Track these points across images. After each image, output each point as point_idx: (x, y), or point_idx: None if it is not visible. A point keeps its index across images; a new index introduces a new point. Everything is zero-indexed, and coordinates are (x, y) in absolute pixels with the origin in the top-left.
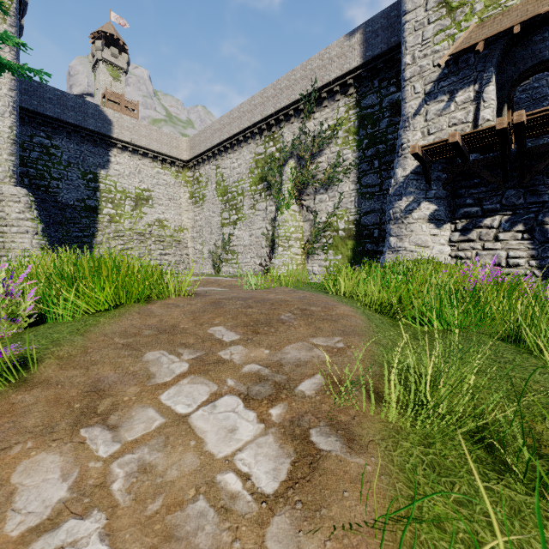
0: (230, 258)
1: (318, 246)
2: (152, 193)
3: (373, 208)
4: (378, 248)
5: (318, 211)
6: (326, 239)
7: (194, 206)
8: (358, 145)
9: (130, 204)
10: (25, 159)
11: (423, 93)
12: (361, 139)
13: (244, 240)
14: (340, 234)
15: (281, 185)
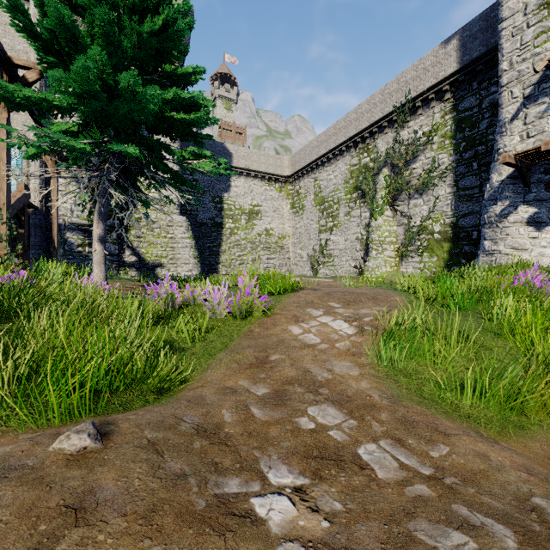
0: (326, 261)
1: (412, 249)
2: (261, 207)
3: (471, 210)
4: (477, 250)
5: (412, 215)
6: (420, 242)
7: (294, 215)
8: (455, 148)
9: (245, 218)
10: None
11: (521, 97)
12: (458, 142)
13: (339, 245)
14: (435, 237)
15: (375, 193)
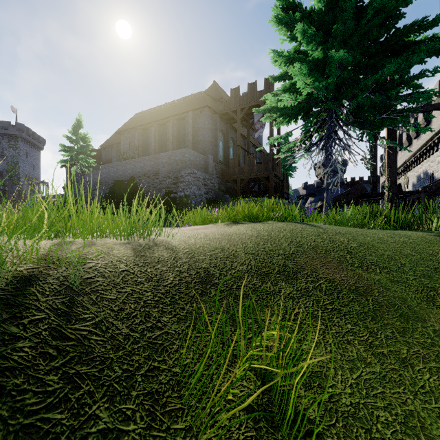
0: None
1: None
2: None
3: None
4: None
5: None
6: None
7: None
8: None
9: None
10: None
11: None
12: None
13: None
14: None
15: None
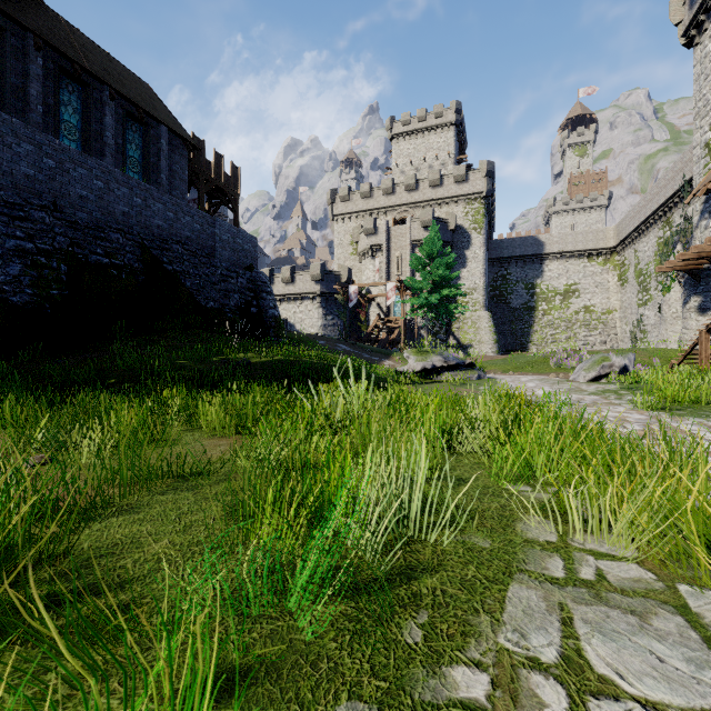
0: (642, 337)
1: None
2: (578, 285)
3: None
4: None
5: None
6: None
7: (621, 288)
8: None
9: (559, 299)
10: (494, 287)
11: (699, 211)
12: None
13: (650, 320)
14: None
15: None
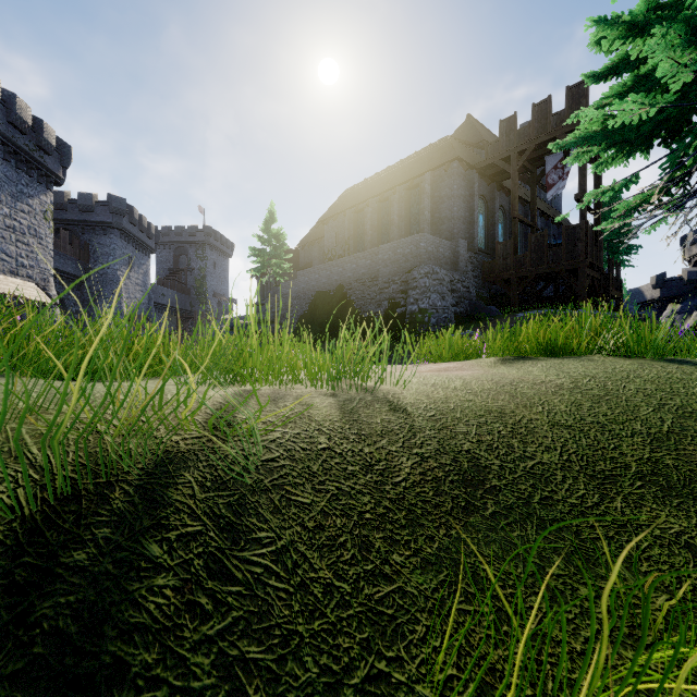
0: None
1: None
2: None
3: None
4: None
5: None
6: None
7: None
8: None
9: None
10: None
11: None
12: None
13: None
14: None
15: None
